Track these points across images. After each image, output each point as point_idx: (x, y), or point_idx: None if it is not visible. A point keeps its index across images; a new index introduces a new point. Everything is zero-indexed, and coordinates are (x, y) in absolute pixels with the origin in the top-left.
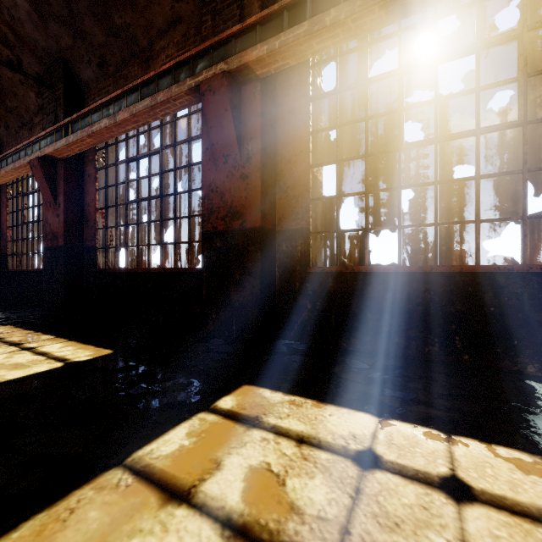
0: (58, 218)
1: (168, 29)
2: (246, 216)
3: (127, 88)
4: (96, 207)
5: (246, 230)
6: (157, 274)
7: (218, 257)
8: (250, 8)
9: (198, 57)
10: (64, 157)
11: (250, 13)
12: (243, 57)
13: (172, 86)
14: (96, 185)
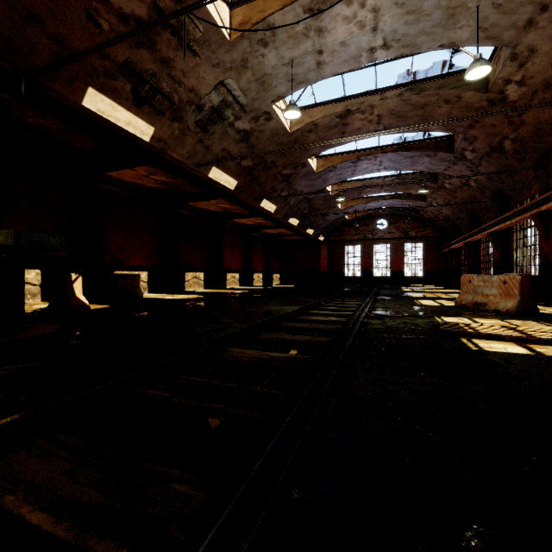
0: (497, 255)
1: (534, 178)
2: (549, 257)
3: (514, 211)
4: (512, 248)
5: (549, 262)
6: (532, 278)
7: (542, 272)
8: (550, 185)
9: (532, 204)
10: (499, 230)
11: (550, 186)
12: (541, 208)
13: (525, 214)
14: (512, 239)
